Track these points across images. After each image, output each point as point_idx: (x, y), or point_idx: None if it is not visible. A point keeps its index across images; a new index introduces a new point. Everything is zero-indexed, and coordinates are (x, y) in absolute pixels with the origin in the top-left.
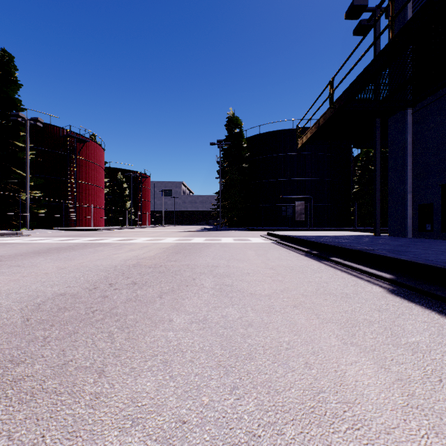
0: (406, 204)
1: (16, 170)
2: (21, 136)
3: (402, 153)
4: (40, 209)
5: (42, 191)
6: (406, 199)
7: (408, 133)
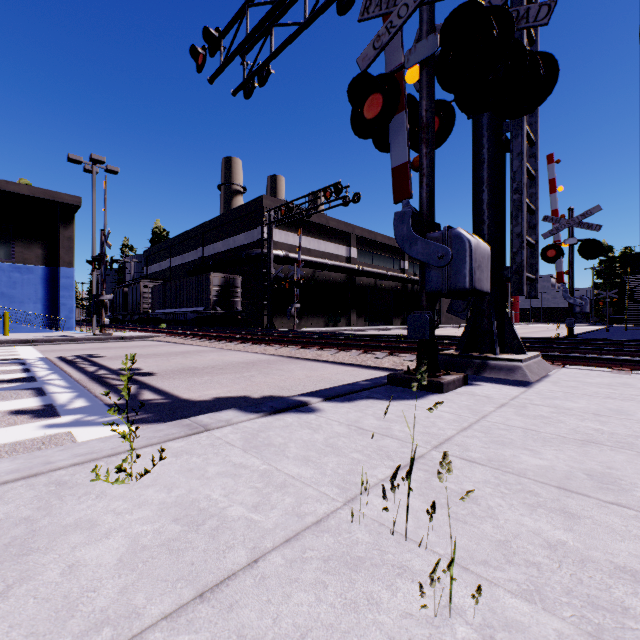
0: None
1: None
2: None
3: None
4: None
5: None
6: None
7: None
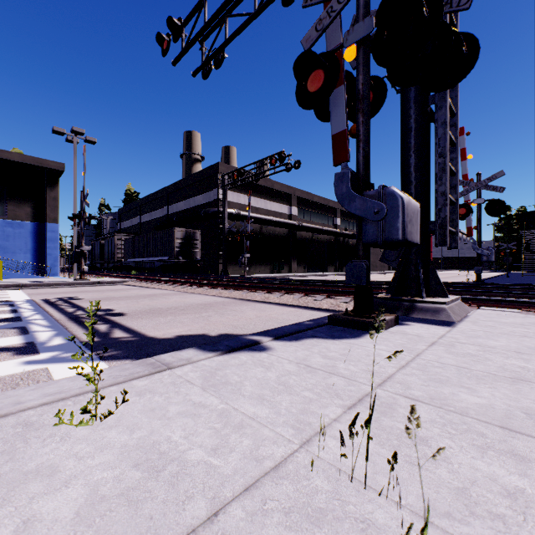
0: None
1: None
2: None
3: None
4: None
5: None
6: None
7: None
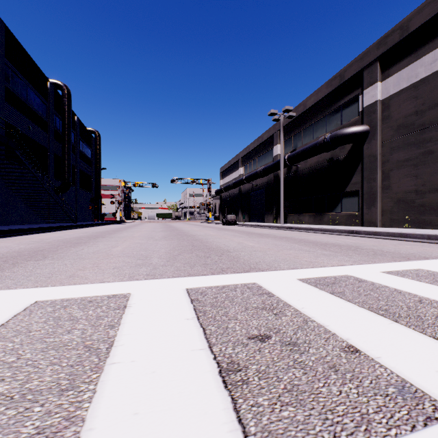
0: None
1: None
2: None
3: None
4: None
5: None
6: None
7: None
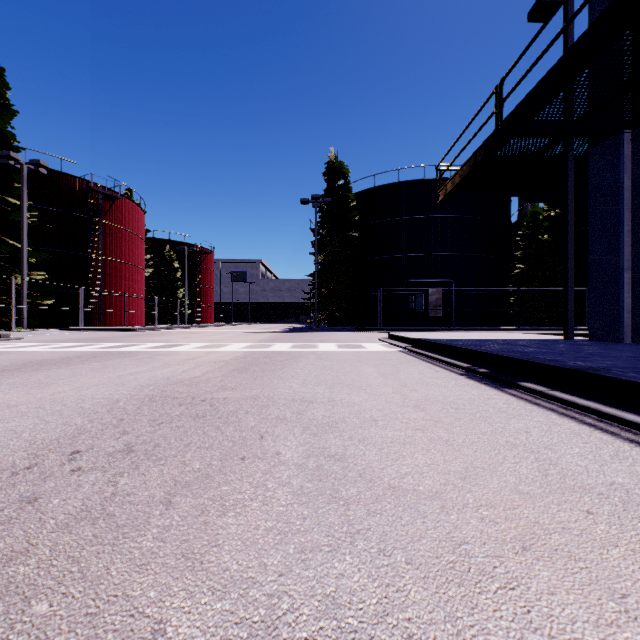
0: (621, 288)
1: (7, 240)
2: (15, 188)
3: (614, 205)
4: (45, 299)
5: (50, 272)
6: (621, 280)
7: (625, 172)
